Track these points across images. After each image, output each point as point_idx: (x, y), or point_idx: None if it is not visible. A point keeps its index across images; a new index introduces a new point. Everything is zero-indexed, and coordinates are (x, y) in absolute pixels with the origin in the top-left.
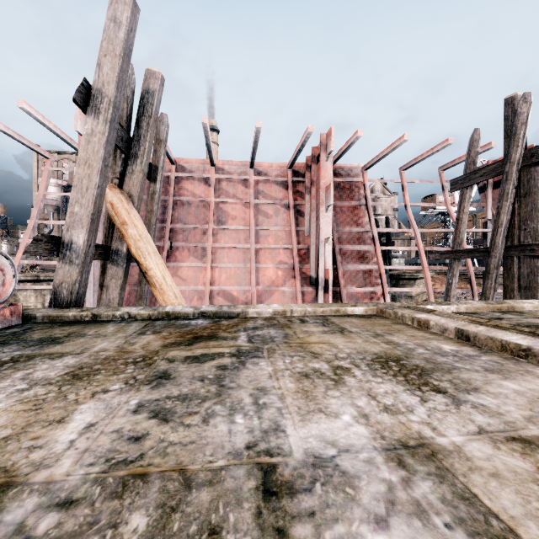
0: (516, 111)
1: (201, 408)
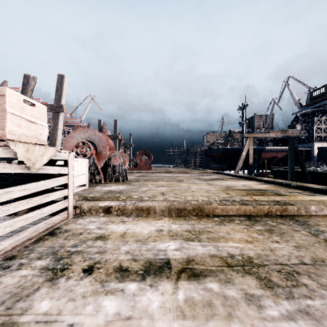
0: (103, 125)
1: (132, 175)
